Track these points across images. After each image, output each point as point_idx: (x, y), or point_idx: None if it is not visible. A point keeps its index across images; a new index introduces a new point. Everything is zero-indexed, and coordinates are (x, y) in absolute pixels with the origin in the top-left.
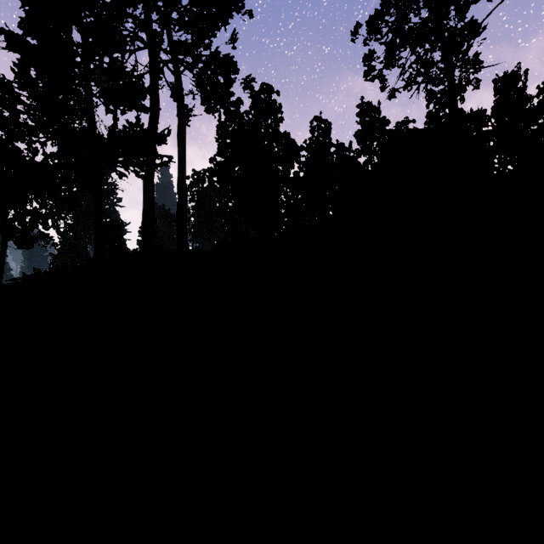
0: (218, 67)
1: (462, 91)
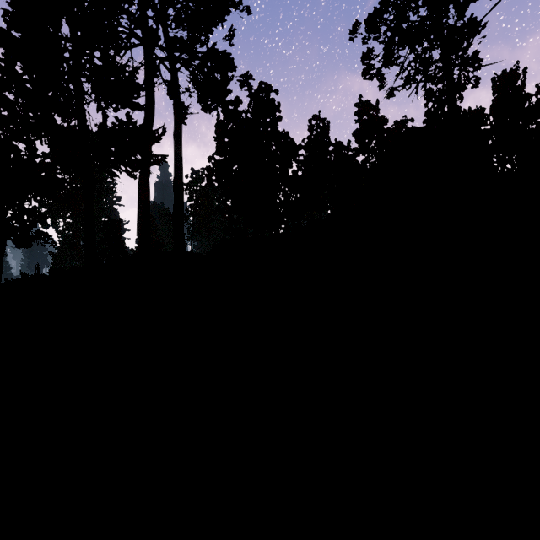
0: (215, 64)
1: (462, 89)
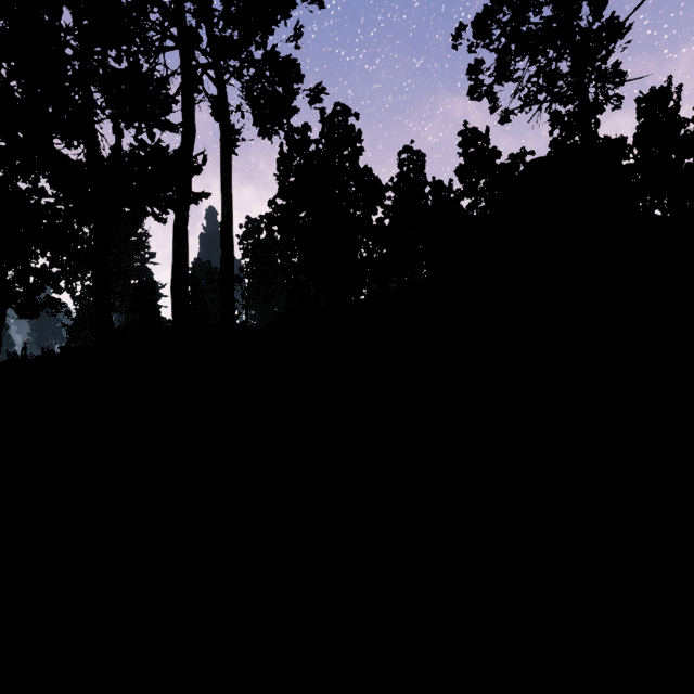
0: (276, 72)
1: (599, 111)
